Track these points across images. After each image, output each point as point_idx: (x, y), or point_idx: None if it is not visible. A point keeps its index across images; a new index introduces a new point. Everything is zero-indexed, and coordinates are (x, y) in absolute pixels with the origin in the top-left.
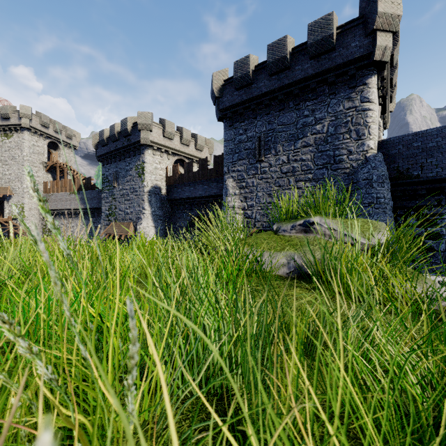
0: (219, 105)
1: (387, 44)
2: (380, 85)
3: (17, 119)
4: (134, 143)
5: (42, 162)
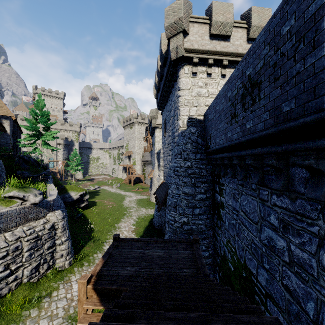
0: (157, 103)
1: (178, 43)
2: (192, 70)
3: (133, 120)
4: (152, 126)
5: (143, 137)
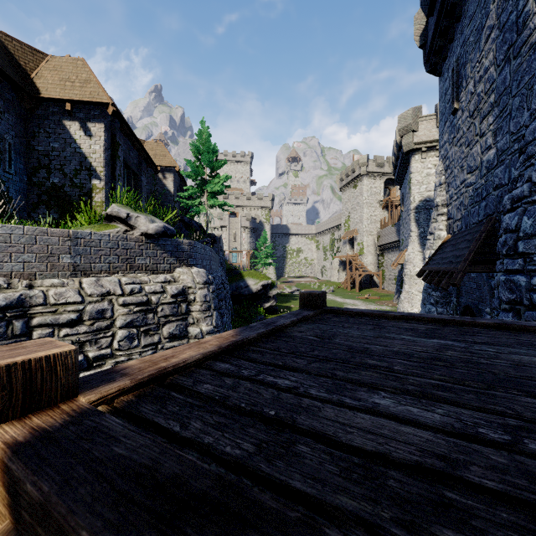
0: (425, 56)
1: None
2: None
3: (359, 170)
4: (403, 154)
5: (378, 201)
